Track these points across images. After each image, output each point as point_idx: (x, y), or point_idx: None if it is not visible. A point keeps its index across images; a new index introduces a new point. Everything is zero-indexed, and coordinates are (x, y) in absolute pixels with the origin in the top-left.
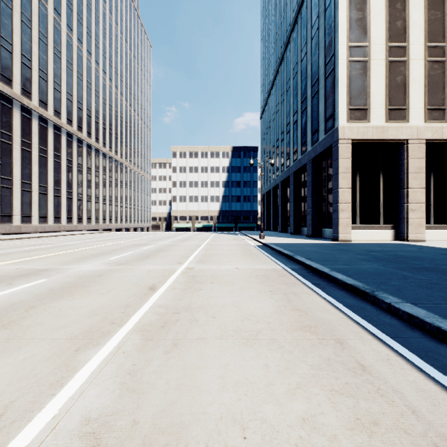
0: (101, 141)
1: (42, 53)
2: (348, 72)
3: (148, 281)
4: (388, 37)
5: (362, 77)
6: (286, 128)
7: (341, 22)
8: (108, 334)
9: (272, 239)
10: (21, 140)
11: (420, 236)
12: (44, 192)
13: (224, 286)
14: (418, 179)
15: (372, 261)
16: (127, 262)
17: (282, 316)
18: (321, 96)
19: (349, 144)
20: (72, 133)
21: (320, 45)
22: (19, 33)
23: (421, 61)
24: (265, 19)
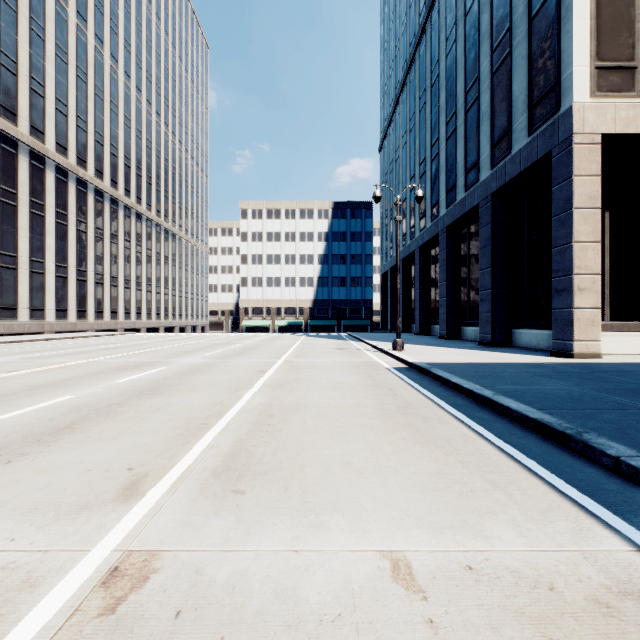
0: (122, 186)
1: (7, 25)
2: None
3: None
4: None
5: None
6: (430, 152)
7: None
8: None
9: (420, 352)
10: None
11: None
12: (10, 265)
13: None
14: None
15: None
16: None
17: None
18: (519, 60)
19: (596, 145)
20: (67, 168)
21: None
22: None
23: None
24: None
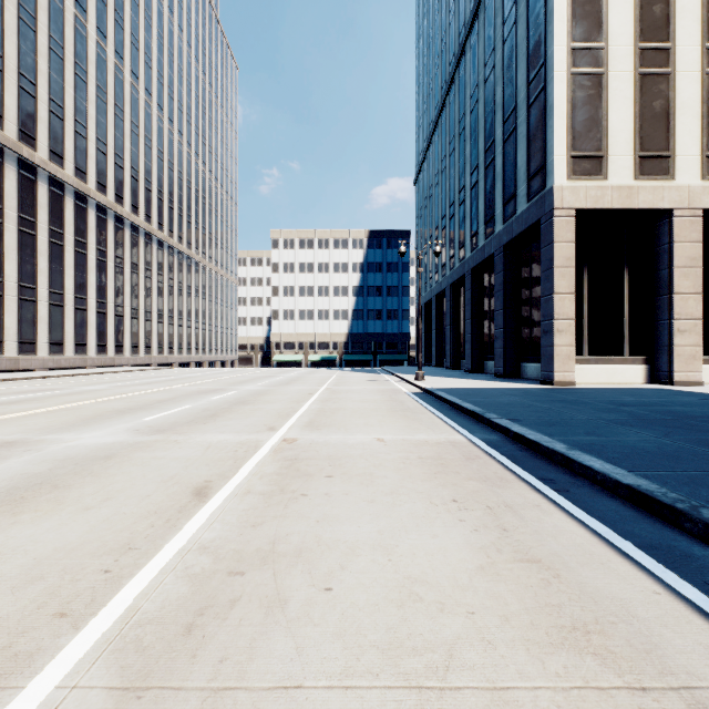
0: (155, 220)
1: (55, 73)
2: (570, 94)
3: (198, 471)
4: (639, 32)
5: (593, 101)
6: (458, 197)
7: (557, 7)
8: (24, 667)
9: (437, 382)
10: (18, 215)
11: (693, 376)
12: (58, 302)
13: (355, 485)
14: (690, 278)
15: (638, 426)
16: (173, 426)
17: (500, 586)
18: (521, 138)
19: (571, 218)
20: (107, 205)
21: (518, 51)
22: (14, 38)
23: (696, 74)
24: (422, 21)
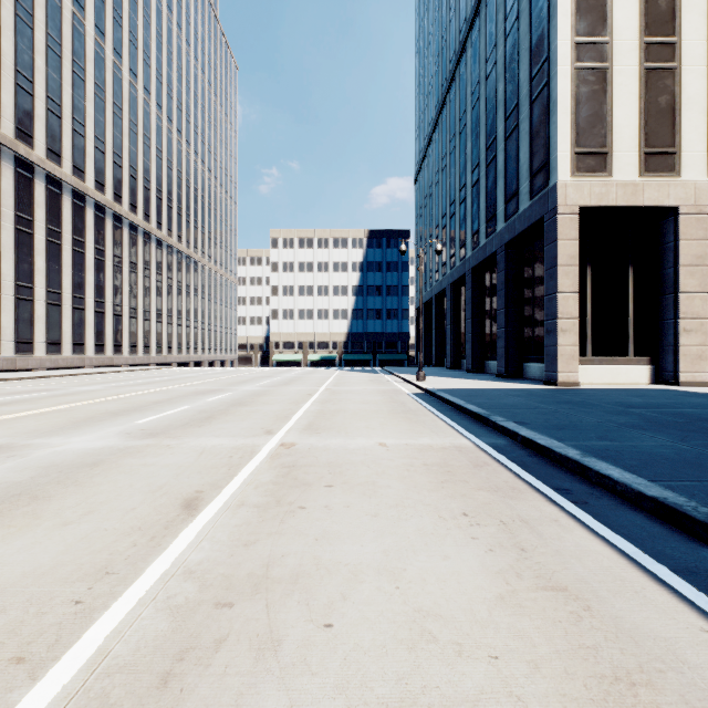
0: (154, 219)
1: (53, 70)
2: (574, 89)
3: (190, 480)
4: (644, 26)
5: (598, 96)
6: (458, 195)
7: (561, 0)
8: None
9: (438, 382)
10: (15, 214)
11: (700, 376)
12: (55, 302)
13: (357, 495)
14: (696, 277)
15: (651, 429)
16: (167, 429)
17: (525, 622)
18: (523, 134)
19: (575, 215)
20: (105, 204)
21: (521, 46)
22: (11, 34)
23: (702, 69)
24: (422, 19)
